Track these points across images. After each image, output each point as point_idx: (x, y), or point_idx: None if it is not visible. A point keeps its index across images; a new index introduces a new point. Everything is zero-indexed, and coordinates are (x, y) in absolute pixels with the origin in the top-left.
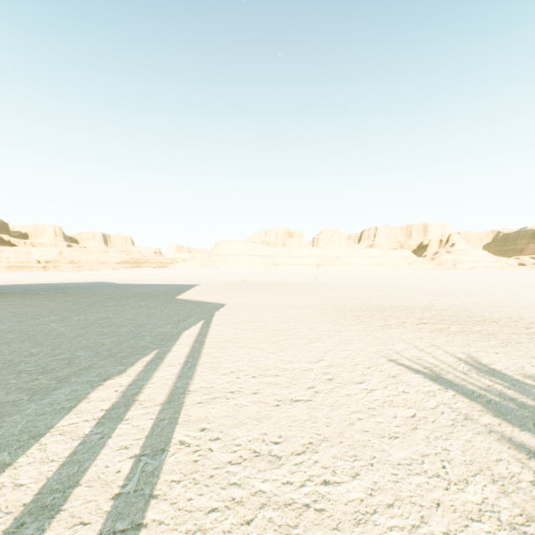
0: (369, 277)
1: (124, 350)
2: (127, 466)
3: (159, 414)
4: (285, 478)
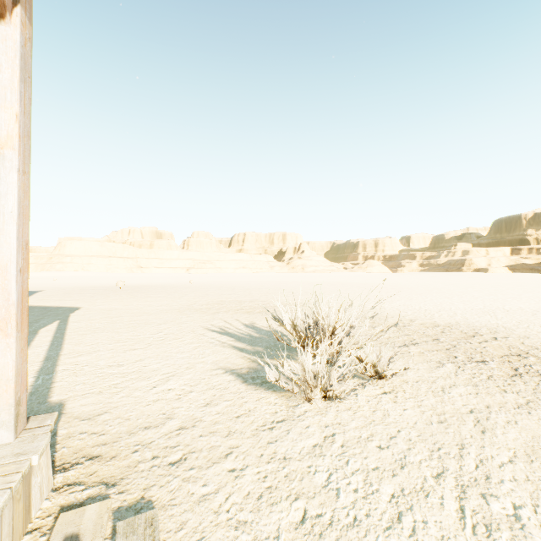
0: (233, 279)
1: None
2: (32, 379)
3: (42, 364)
4: (125, 368)
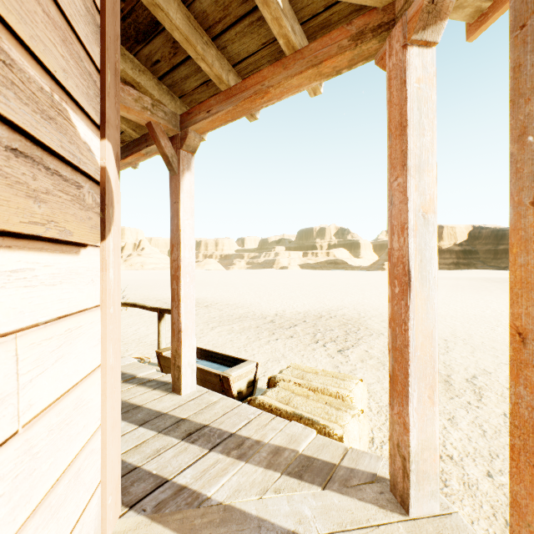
0: None
1: None
2: None
3: None
4: None
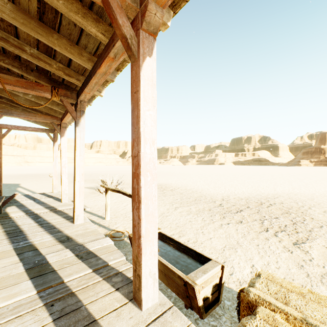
0: (92, 169)
1: (5, 192)
2: None
3: None
4: None
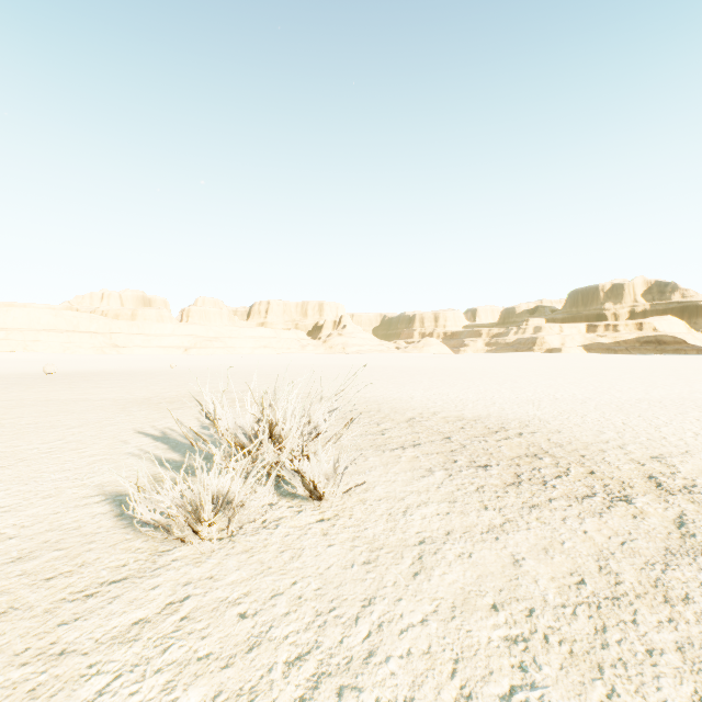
0: (244, 362)
1: None
2: None
3: None
4: None
